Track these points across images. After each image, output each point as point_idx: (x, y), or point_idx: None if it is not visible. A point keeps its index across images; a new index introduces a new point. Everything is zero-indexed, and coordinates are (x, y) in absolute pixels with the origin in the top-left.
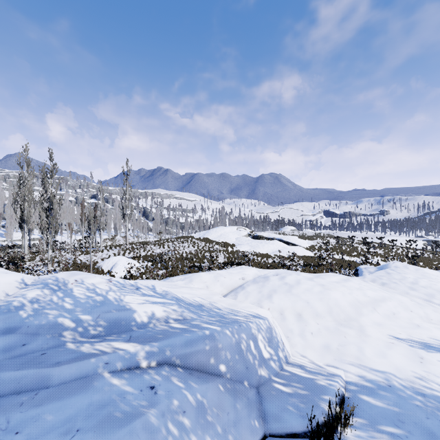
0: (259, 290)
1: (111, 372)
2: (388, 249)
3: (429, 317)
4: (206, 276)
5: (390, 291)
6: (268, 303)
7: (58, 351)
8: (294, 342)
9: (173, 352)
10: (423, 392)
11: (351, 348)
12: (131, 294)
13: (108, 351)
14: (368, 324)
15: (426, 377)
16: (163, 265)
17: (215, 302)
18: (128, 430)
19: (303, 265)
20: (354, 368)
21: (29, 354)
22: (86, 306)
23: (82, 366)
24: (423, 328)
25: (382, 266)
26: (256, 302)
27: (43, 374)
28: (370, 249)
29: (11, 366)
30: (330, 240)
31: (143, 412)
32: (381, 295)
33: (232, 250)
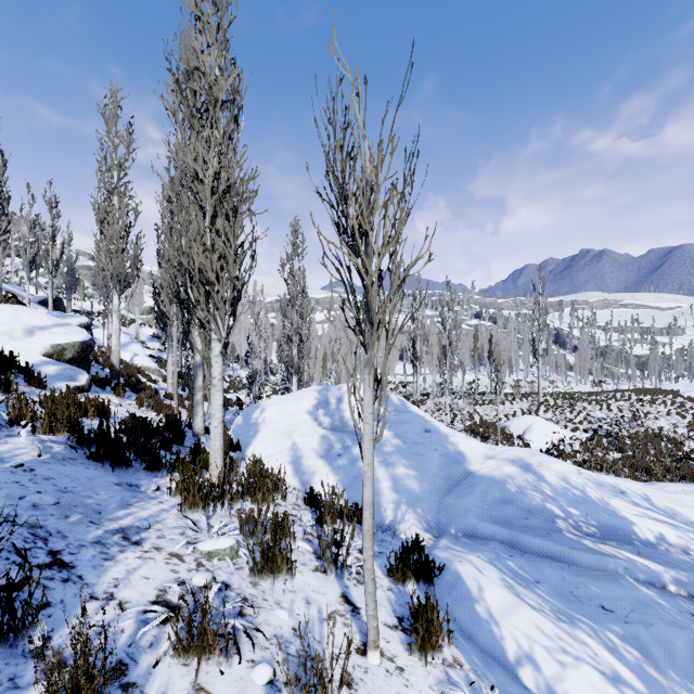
0: None
1: (634, 579)
2: None
3: None
4: None
5: None
6: None
7: (562, 536)
8: None
9: None
10: None
11: None
12: (616, 498)
13: (621, 557)
14: None
15: None
16: (612, 442)
17: None
18: (684, 633)
19: None
20: None
21: (535, 529)
22: (568, 499)
23: (601, 560)
24: None
25: None
26: None
27: (566, 552)
28: None
29: (530, 534)
30: None
31: (693, 629)
32: None
33: None
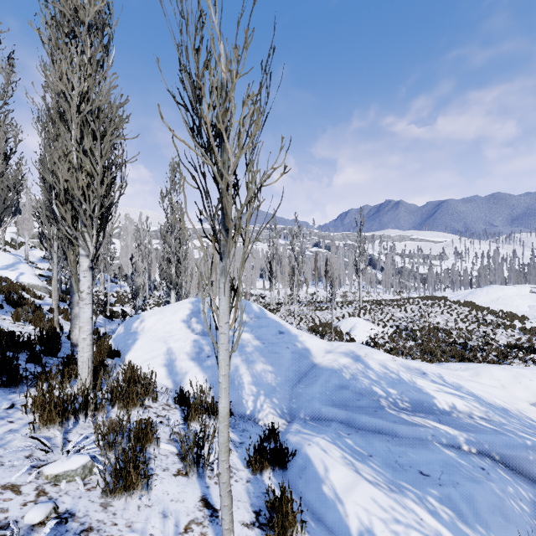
0: None
1: (439, 444)
2: None
3: None
4: (499, 373)
5: None
6: None
7: (385, 412)
8: None
9: (492, 448)
10: None
11: None
12: (421, 378)
13: (429, 426)
14: None
15: None
16: (408, 334)
17: (523, 410)
18: (480, 487)
19: None
20: None
21: (365, 408)
22: (388, 381)
23: (415, 430)
24: None
25: None
26: None
27: (390, 426)
28: None
29: (362, 413)
30: None
31: (485, 481)
32: None
33: (523, 326)
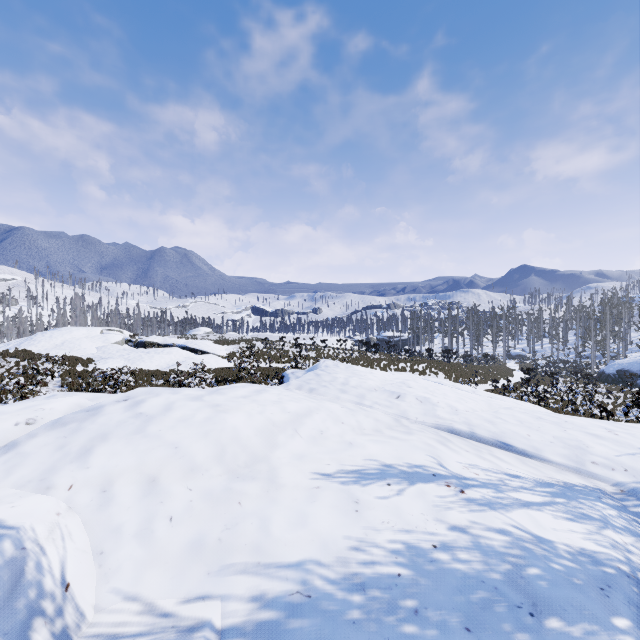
0: (61, 443)
1: None
2: (320, 351)
3: (362, 427)
4: None
5: (319, 399)
6: (73, 472)
7: None
8: (116, 563)
9: None
10: (362, 580)
11: (248, 526)
12: None
13: None
14: (285, 462)
15: (365, 540)
16: None
17: None
18: None
19: (216, 381)
20: (246, 579)
21: None
22: None
23: None
24: (357, 446)
25: (312, 368)
26: (36, 477)
27: None
28: (303, 352)
29: None
30: (257, 344)
31: None
32: (307, 406)
33: (85, 369)
